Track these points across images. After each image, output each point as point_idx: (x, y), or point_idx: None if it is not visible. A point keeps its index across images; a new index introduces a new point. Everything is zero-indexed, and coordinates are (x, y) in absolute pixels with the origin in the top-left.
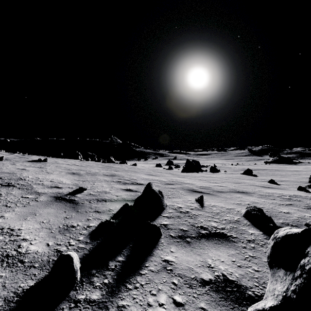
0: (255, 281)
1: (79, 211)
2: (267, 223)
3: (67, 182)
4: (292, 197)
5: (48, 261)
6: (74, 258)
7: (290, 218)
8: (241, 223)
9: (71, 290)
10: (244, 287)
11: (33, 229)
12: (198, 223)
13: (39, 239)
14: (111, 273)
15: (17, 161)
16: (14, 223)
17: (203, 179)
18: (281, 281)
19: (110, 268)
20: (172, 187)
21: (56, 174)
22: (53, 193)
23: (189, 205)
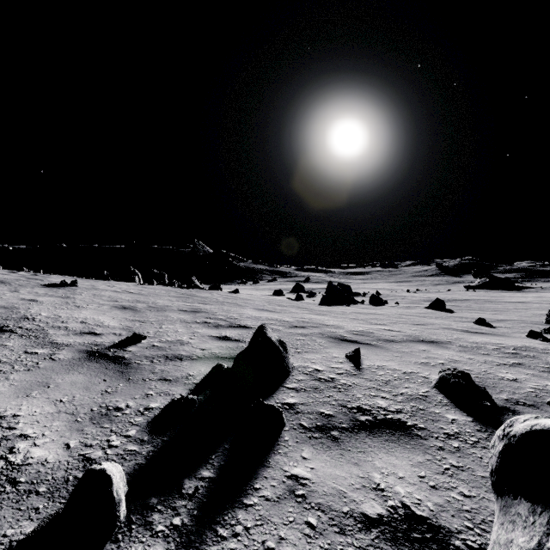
0: (466, 517)
1: (132, 378)
2: (479, 401)
3: (111, 325)
4: (519, 350)
5: (66, 480)
6: (113, 478)
7: (520, 390)
8: (432, 400)
9: (106, 541)
10: (446, 531)
11: (41, 415)
12: (353, 401)
13: (51, 436)
14: (186, 505)
15: (22, 286)
16: (6, 403)
17: (359, 317)
18: (523, 525)
19: (185, 493)
20: (304, 333)
21: (93, 309)
22: (84, 344)
23: (335, 366)
